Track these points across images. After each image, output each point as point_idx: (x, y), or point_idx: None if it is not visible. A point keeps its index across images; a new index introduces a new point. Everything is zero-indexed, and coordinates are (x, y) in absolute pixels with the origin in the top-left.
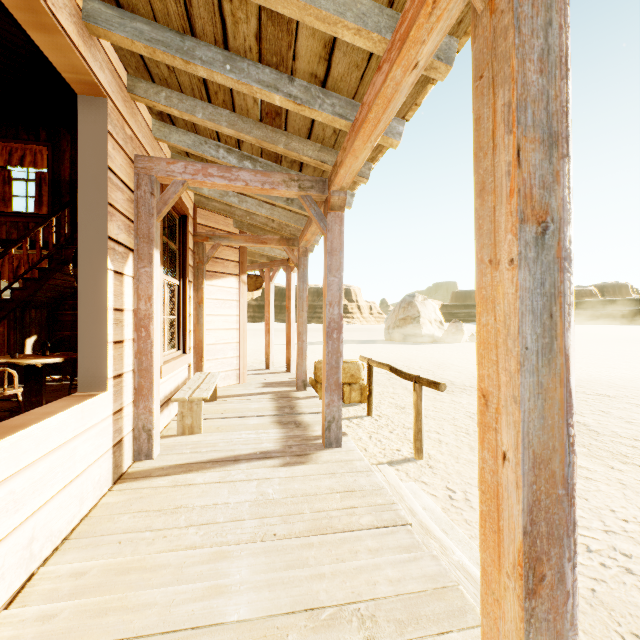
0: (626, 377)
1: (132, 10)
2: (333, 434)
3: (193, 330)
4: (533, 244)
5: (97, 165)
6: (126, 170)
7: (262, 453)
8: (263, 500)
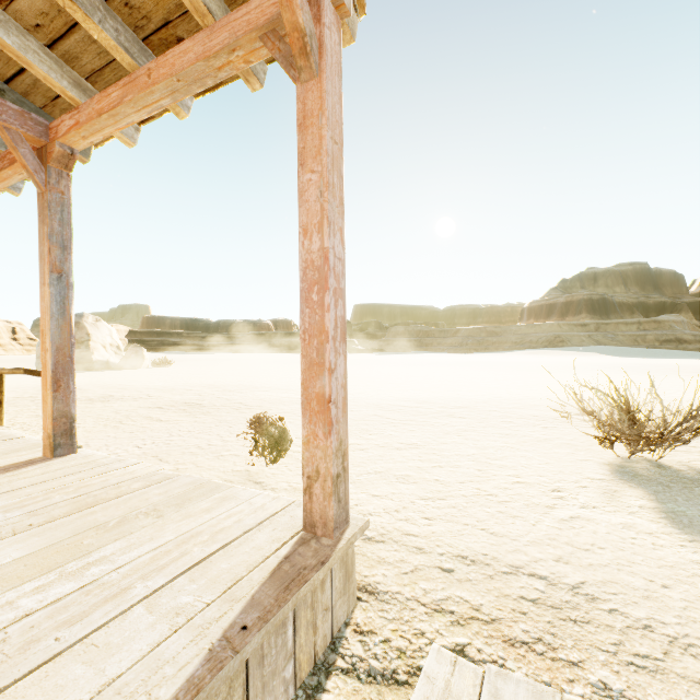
0: (253, 381)
1: None
2: None
3: None
4: (57, 280)
5: None
6: None
7: None
8: None
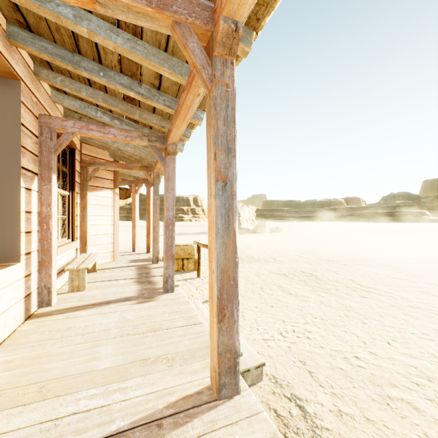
0: (346, 251)
1: (40, 35)
2: (169, 285)
3: (79, 225)
4: (221, 189)
5: (14, 122)
6: (33, 124)
7: (125, 298)
8: (123, 320)
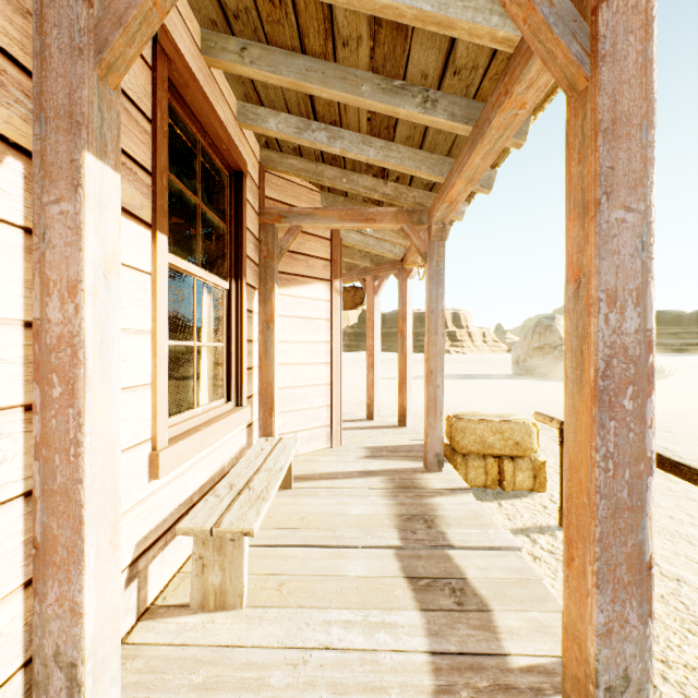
0: None
1: None
2: None
3: (258, 366)
4: None
5: None
6: None
7: None
8: None
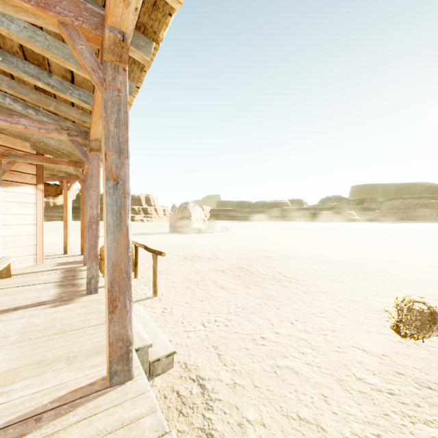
0: (283, 247)
1: None
2: (93, 286)
3: None
4: (112, 188)
5: None
6: None
7: (39, 303)
8: (29, 325)
